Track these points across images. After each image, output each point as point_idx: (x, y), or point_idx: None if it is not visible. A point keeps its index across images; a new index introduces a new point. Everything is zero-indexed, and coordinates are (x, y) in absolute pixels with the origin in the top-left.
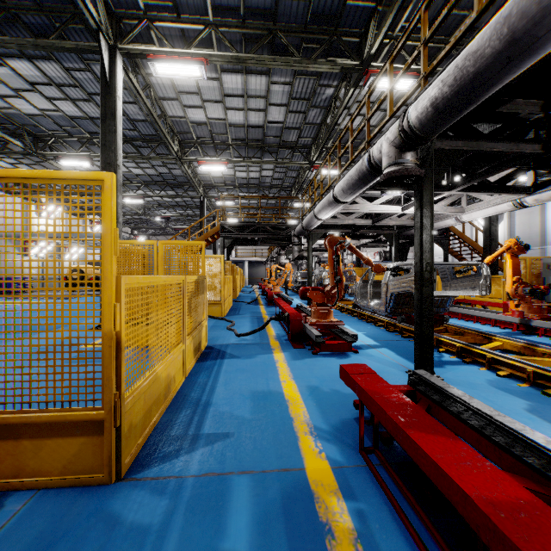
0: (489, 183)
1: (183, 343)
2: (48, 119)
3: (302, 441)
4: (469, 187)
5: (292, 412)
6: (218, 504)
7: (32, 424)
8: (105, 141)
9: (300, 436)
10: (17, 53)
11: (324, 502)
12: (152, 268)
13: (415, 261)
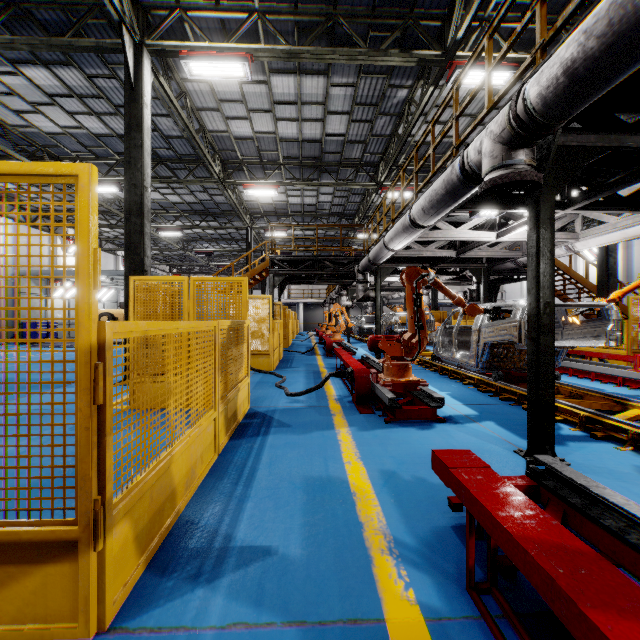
0: (618, 199)
1: (215, 409)
2: (71, 138)
3: (378, 565)
4: (591, 203)
5: (361, 514)
6: None
7: None
8: (130, 158)
9: (375, 557)
10: (32, 59)
11: None
12: (182, 310)
13: (528, 300)
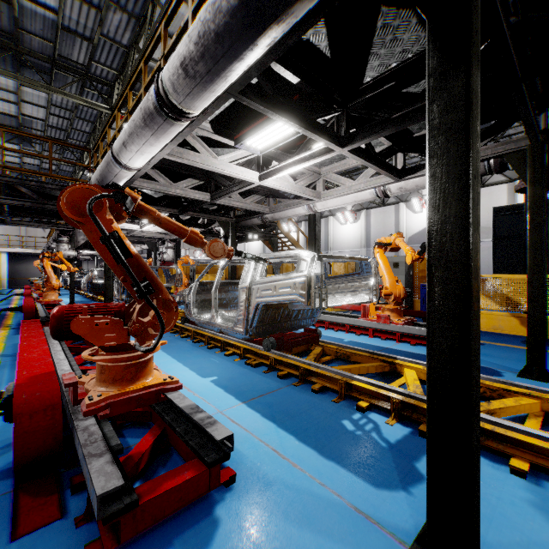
0: (374, 153)
1: None
2: None
3: None
4: (358, 151)
5: None
6: None
7: None
8: None
9: None
10: None
11: None
12: None
13: (435, 231)
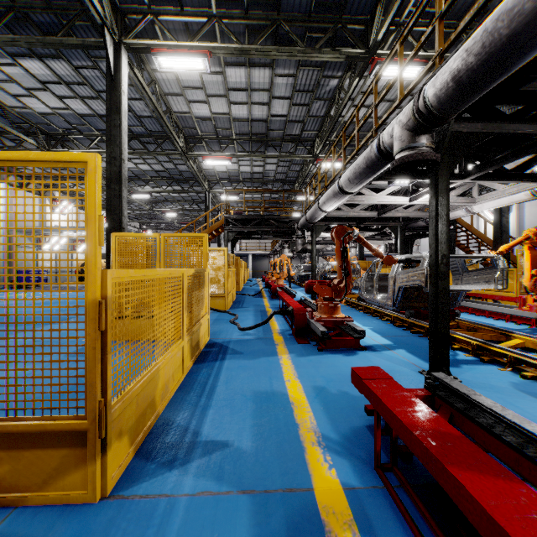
0: (505, 171)
1: (183, 338)
2: (59, 117)
3: (309, 453)
4: (484, 175)
5: (297, 417)
6: (213, 533)
7: (9, 433)
8: (110, 135)
9: (307, 447)
10: (28, 53)
11: (337, 536)
12: (155, 261)
13: (429, 253)
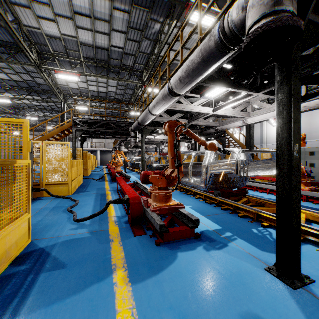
0: None
1: None
2: None
3: None
4: (269, 91)
5: None
6: None
7: None
8: None
9: None
10: None
11: None
12: None
13: (278, 143)
